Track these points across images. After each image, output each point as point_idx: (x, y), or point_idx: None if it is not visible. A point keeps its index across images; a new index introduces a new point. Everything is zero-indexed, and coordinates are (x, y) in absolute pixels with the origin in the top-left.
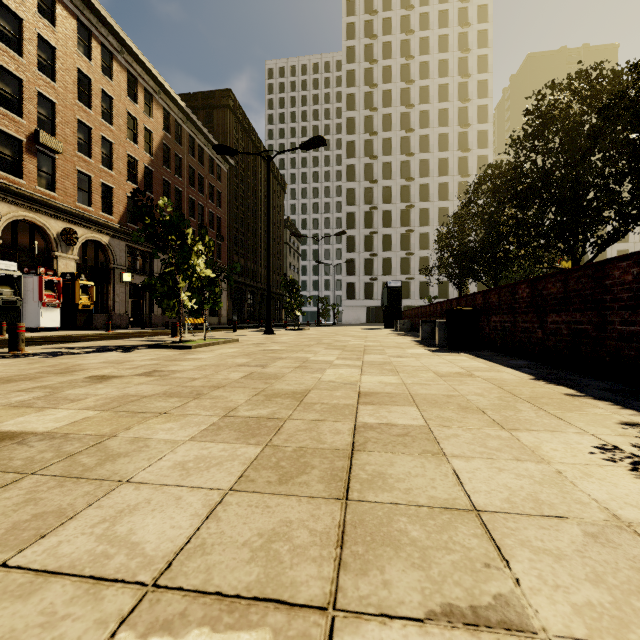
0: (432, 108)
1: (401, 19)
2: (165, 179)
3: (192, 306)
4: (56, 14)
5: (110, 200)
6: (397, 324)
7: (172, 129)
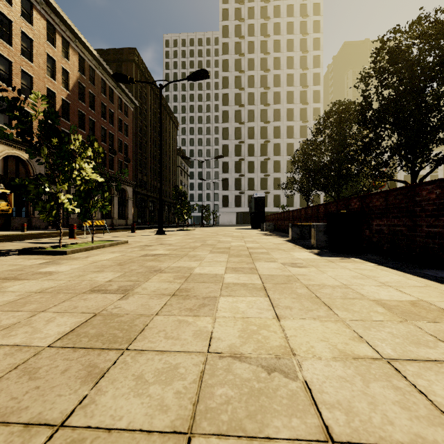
0: (282, 73)
1: (261, 9)
2: (80, 111)
3: (72, 209)
4: None
5: (30, 123)
6: (263, 225)
7: (87, 72)
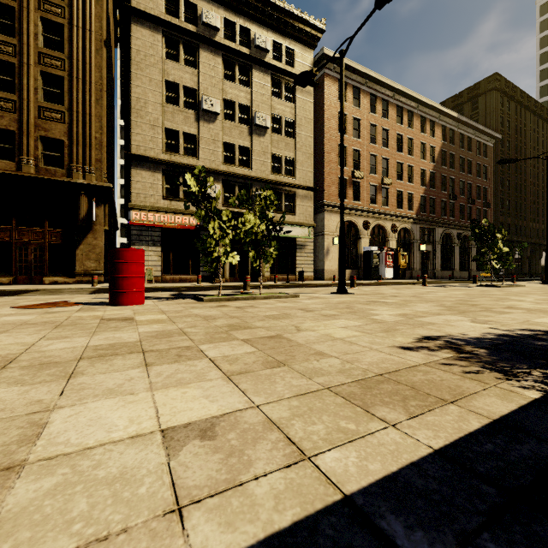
0: None
1: None
2: (442, 175)
3: (498, 267)
4: (388, 111)
5: (411, 201)
6: None
7: (447, 137)
